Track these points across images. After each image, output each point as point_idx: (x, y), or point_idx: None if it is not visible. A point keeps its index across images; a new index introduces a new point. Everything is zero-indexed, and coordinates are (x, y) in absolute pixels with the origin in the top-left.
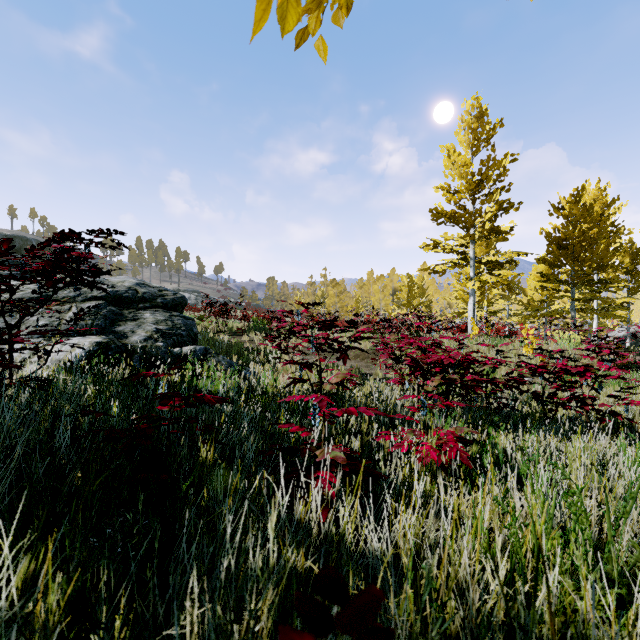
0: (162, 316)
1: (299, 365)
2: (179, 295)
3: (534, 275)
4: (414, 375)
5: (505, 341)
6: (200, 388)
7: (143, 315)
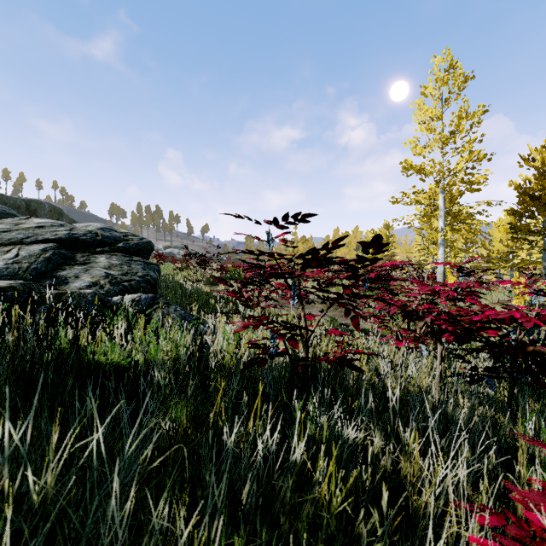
0: (119, 260)
1: (270, 329)
2: (145, 240)
3: (502, 227)
4: (435, 337)
5: (483, 291)
6: (101, 365)
7: (96, 259)
